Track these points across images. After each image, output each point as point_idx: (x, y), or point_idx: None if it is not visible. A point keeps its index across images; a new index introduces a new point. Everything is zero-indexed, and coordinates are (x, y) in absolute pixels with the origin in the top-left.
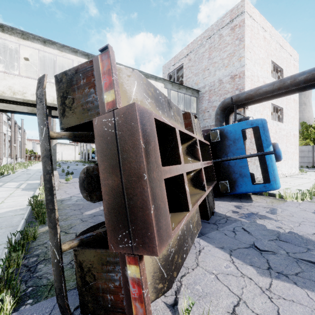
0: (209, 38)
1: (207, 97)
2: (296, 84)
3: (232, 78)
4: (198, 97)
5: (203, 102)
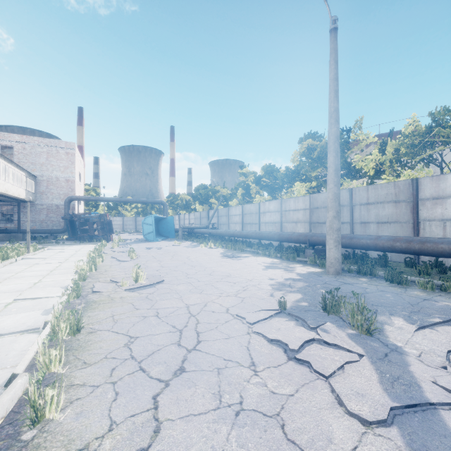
0: (48, 146)
1: (46, 185)
2: (103, 201)
3: (67, 181)
4: (36, 181)
5: (41, 186)
